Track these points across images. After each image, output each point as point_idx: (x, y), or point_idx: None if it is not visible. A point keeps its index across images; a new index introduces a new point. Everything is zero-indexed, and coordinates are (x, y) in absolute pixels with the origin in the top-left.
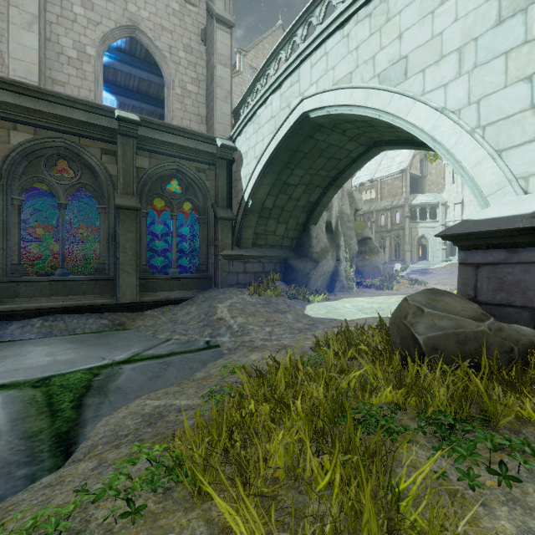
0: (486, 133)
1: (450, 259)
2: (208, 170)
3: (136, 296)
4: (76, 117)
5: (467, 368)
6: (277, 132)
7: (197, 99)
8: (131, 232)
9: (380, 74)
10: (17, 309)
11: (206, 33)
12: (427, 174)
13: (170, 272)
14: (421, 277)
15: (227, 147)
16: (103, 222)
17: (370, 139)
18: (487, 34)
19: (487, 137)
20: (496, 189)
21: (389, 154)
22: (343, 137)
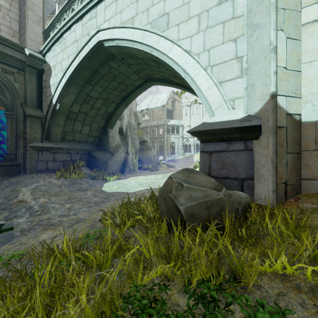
0: (213, 70)
1: (185, 154)
2: (17, 74)
3: None
4: None
5: (217, 231)
6: (79, 52)
7: (9, 14)
8: None
9: (152, 22)
10: None
11: None
12: (175, 109)
13: None
14: (172, 163)
15: (36, 58)
16: None
17: (146, 75)
18: (214, 9)
19: (214, 73)
20: (218, 105)
21: (157, 96)
22: (129, 69)
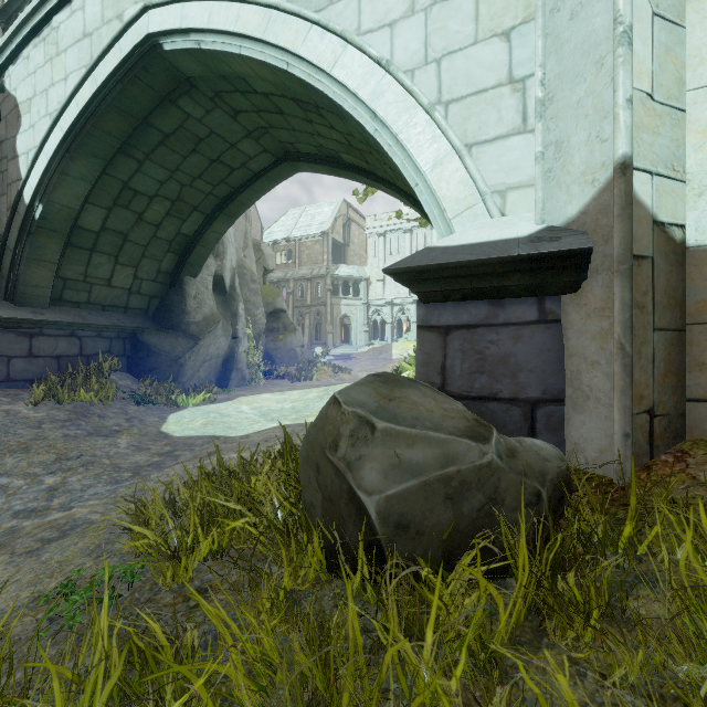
0: (451, 114)
1: (373, 343)
2: None
3: None
4: None
5: (495, 590)
6: (94, 65)
7: None
8: None
9: None
10: None
11: None
12: (350, 243)
13: None
14: (345, 363)
15: None
16: None
17: (280, 144)
18: None
19: (452, 121)
20: (464, 207)
21: (310, 210)
22: (236, 125)
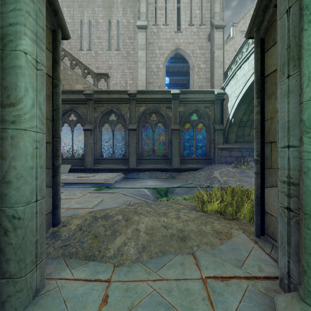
0: None
1: None
2: (210, 107)
3: (179, 166)
4: (158, 97)
5: None
6: (246, 83)
7: (205, 70)
8: (177, 139)
9: None
10: (142, 168)
11: (210, 35)
12: None
13: (192, 156)
14: None
15: (220, 93)
16: (166, 136)
17: None
18: None
19: None
20: None
21: None
22: None
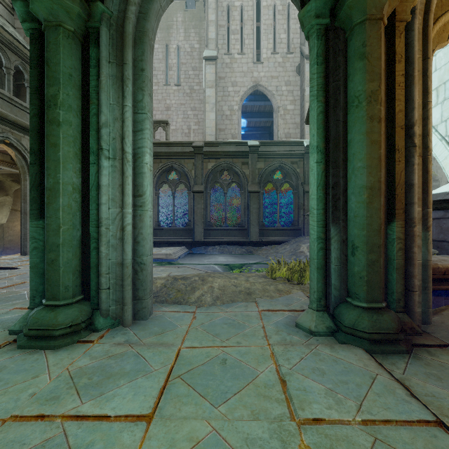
0: None
1: None
2: (299, 162)
3: (258, 238)
4: (231, 150)
5: None
6: None
7: (294, 113)
8: (255, 204)
9: None
10: (210, 241)
11: (299, 67)
12: None
13: (275, 226)
14: None
15: None
16: (242, 200)
17: None
18: None
19: None
20: None
21: None
22: None
